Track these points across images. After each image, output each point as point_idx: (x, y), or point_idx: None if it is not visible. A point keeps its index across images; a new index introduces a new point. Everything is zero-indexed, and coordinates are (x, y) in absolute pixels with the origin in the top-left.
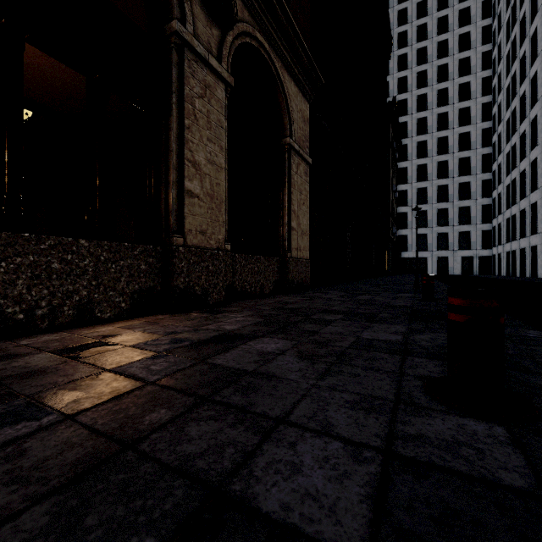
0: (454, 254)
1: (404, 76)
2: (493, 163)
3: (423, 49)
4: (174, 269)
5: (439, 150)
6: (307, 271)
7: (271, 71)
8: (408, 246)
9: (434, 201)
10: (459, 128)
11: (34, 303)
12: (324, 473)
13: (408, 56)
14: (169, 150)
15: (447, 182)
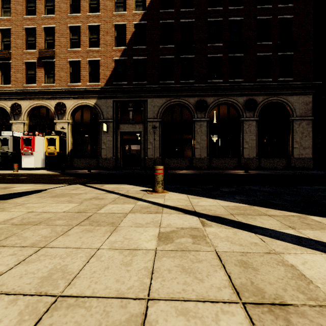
0: None
1: None
2: None
3: None
4: (241, 162)
5: None
6: (309, 162)
7: (279, 102)
8: None
9: None
10: None
11: (221, 166)
12: (229, 172)
13: None
14: (240, 141)
15: None
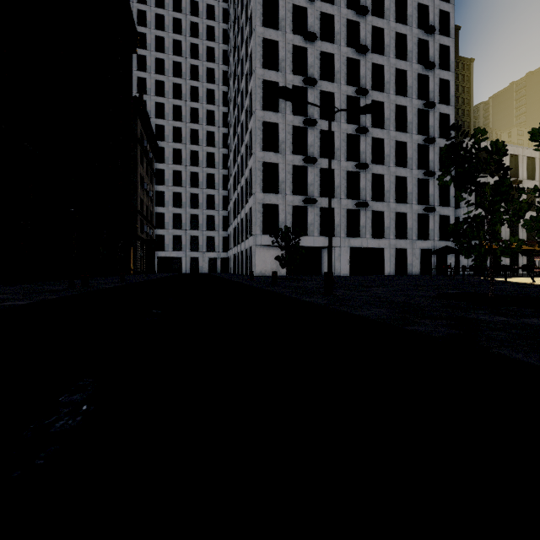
0: (203, 255)
1: (162, 81)
2: (228, 184)
3: (179, 64)
4: None
5: (192, 161)
6: None
7: None
8: (166, 246)
9: (188, 207)
10: (207, 147)
11: None
12: None
13: (166, 63)
14: None
15: (198, 192)
